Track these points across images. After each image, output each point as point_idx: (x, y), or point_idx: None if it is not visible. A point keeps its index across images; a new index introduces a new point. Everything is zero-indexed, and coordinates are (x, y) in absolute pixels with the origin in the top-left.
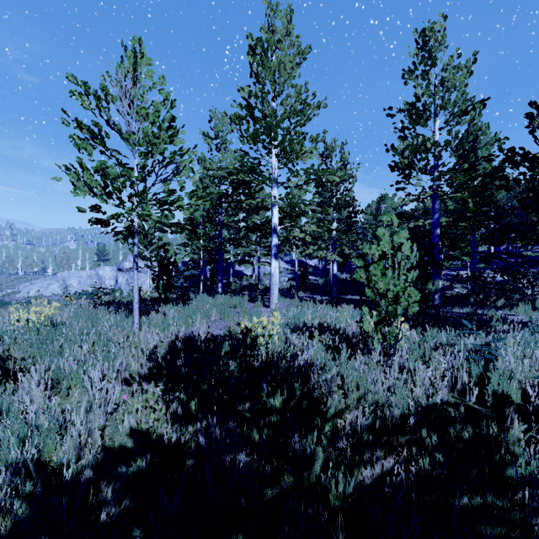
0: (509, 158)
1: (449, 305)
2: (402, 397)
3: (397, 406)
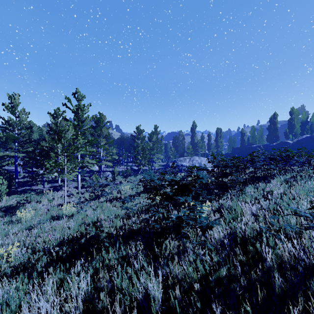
0: (34, 152)
1: (21, 186)
2: (5, 205)
3: (5, 206)
